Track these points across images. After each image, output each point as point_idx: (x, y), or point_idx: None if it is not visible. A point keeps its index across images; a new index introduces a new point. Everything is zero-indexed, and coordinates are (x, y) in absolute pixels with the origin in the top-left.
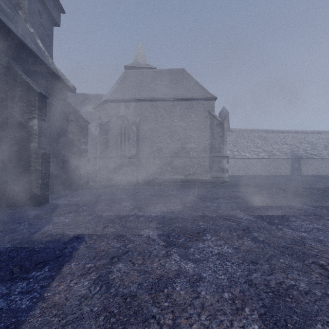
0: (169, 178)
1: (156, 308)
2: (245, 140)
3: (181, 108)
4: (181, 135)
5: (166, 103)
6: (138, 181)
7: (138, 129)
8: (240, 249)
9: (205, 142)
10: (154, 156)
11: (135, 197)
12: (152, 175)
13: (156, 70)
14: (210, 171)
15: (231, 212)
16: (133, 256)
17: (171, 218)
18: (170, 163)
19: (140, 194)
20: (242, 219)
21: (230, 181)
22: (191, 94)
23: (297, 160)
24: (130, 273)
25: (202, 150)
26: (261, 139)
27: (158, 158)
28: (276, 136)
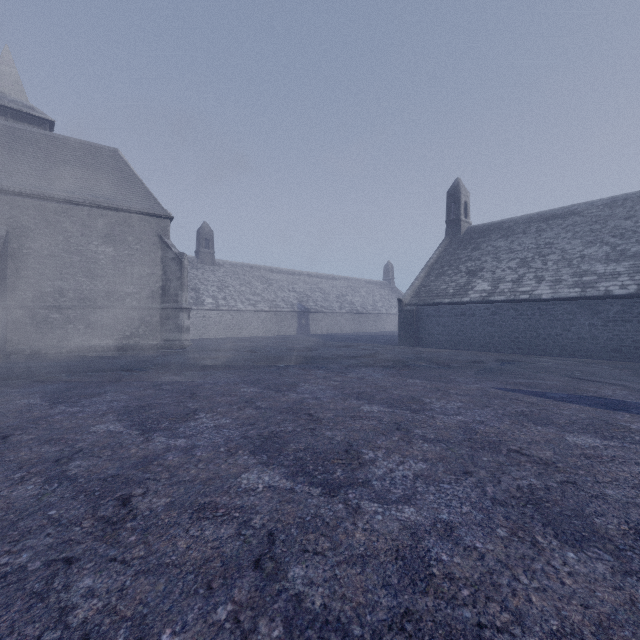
0: (83, 344)
1: (33, 425)
2: (239, 281)
3: (108, 223)
4: (107, 271)
5: (75, 208)
6: (5, 354)
7: (3, 250)
8: (137, 395)
9: (153, 284)
10: (46, 305)
11: (1, 377)
12: (42, 341)
13: (51, 134)
14: (162, 331)
15: (158, 376)
16: (7, 414)
17: (68, 388)
18: (84, 318)
19: (10, 372)
20: (165, 379)
21: (200, 346)
22: (128, 202)
23: (305, 315)
24: (4, 420)
25: (148, 298)
26: (262, 281)
27: (55, 308)
28: (283, 279)
